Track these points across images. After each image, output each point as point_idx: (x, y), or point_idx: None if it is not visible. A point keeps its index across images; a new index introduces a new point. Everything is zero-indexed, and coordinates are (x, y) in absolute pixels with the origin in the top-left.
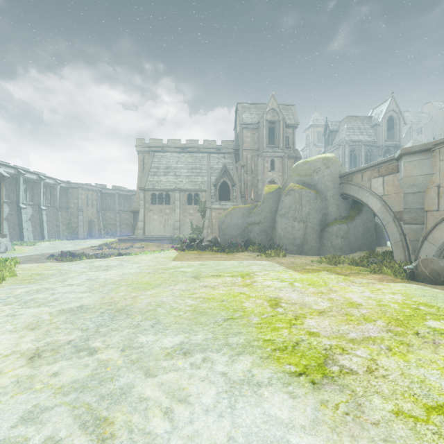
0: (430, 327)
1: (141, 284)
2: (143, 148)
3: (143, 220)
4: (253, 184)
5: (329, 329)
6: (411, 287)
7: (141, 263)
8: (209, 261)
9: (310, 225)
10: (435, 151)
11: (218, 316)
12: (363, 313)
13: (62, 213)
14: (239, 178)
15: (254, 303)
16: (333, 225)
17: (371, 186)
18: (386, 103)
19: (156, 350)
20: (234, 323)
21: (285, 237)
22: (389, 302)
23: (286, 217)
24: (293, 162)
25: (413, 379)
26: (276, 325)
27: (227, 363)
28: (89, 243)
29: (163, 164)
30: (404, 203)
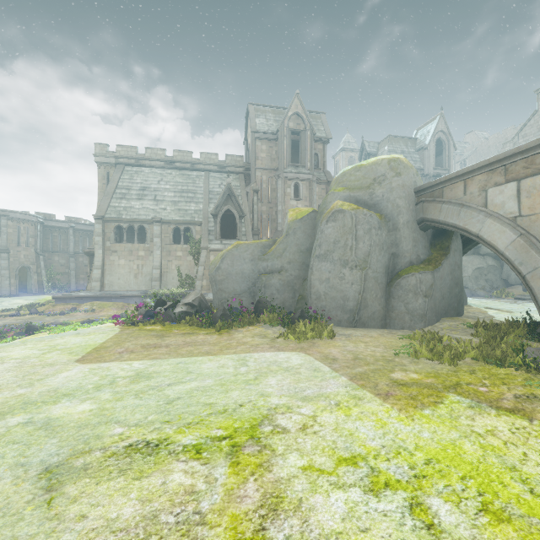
0: None
1: None
2: (107, 158)
3: (100, 266)
4: (270, 217)
5: None
6: None
7: None
8: (168, 361)
9: (371, 273)
10: None
11: None
12: None
13: None
14: (251, 208)
15: None
16: (409, 275)
17: (487, 202)
18: (433, 122)
19: None
20: None
21: (327, 296)
22: None
23: (328, 260)
24: (323, 189)
25: None
26: None
27: None
28: (7, 304)
29: (137, 182)
30: None
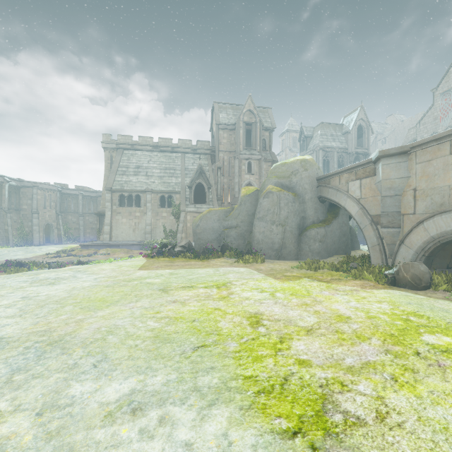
0: (428, 343)
1: (93, 302)
2: (111, 144)
3: (109, 223)
4: (230, 186)
5: (321, 355)
6: (395, 294)
7: (100, 273)
8: (181, 270)
9: (288, 228)
10: (411, 154)
11: (186, 343)
12: (354, 329)
13: (11, 215)
14: (216, 180)
15: (231, 322)
16: (311, 229)
17: (348, 190)
18: (355, 112)
19: (92, 409)
20: (206, 353)
21: (263, 242)
22: (378, 313)
23: (264, 220)
24: (269, 166)
25: (434, 427)
26: (258, 353)
27: (193, 423)
28: (45, 250)
29: (133, 162)
30: (382, 206)
